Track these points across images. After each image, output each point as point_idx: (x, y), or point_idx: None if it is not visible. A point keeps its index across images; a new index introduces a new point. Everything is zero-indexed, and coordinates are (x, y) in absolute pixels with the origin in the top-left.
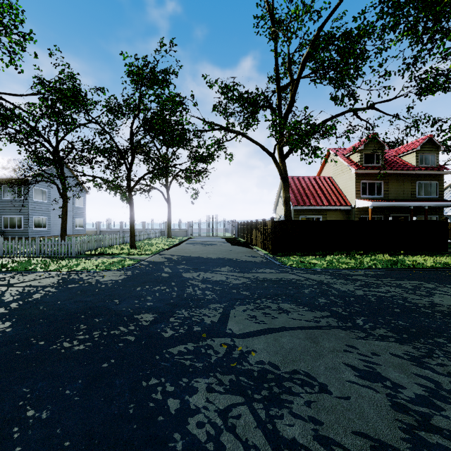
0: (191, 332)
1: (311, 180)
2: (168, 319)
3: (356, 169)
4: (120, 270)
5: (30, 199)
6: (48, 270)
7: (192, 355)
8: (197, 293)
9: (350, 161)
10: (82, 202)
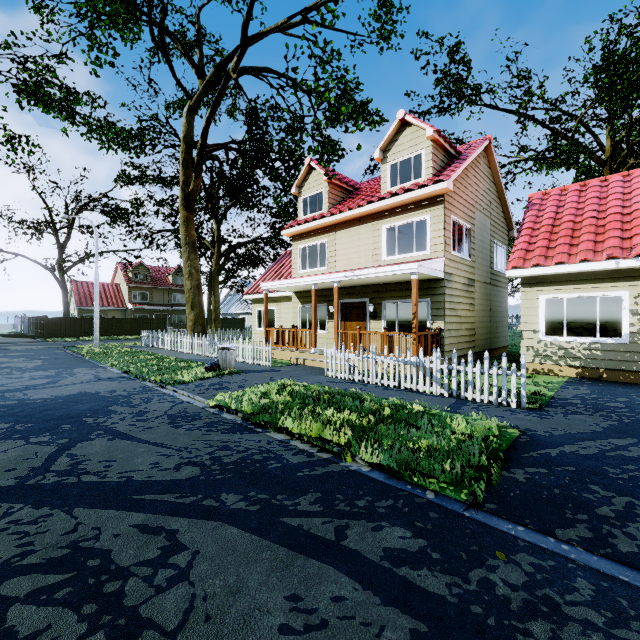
0: None
1: (100, 285)
2: None
3: (129, 283)
4: None
5: None
6: None
7: None
8: None
9: (127, 277)
10: None
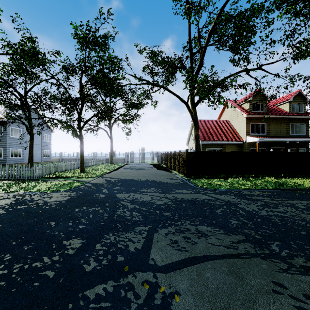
0: (113, 263)
1: (213, 122)
2: (94, 246)
3: (246, 114)
4: (67, 192)
5: (8, 136)
6: (8, 191)
7: (110, 302)
8: (126, 214)
9: (242, 109)
10: (49, 138)
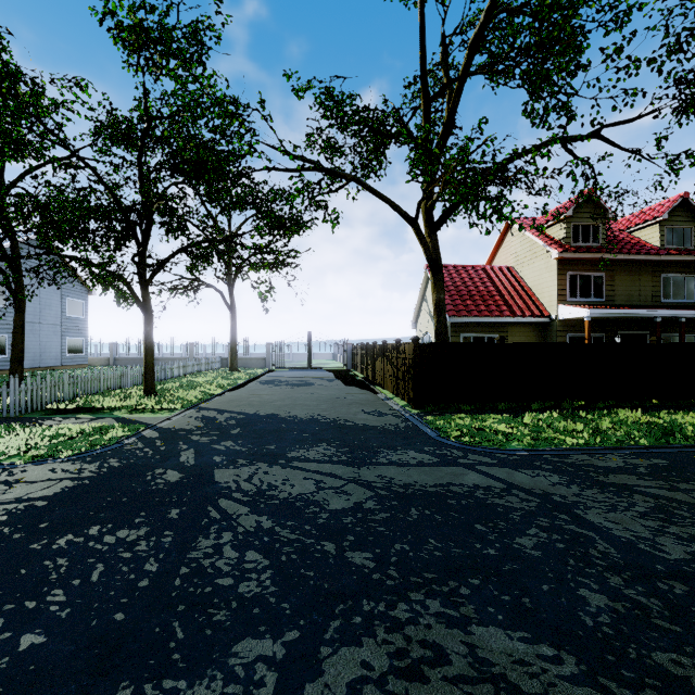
0: None
1: (478, 271)
2: None
3: (559, 251)
4: (76, 461)
5: None
6: None
7: None
8: (220, 563)
9: (548, 238)
10: (81, 309)
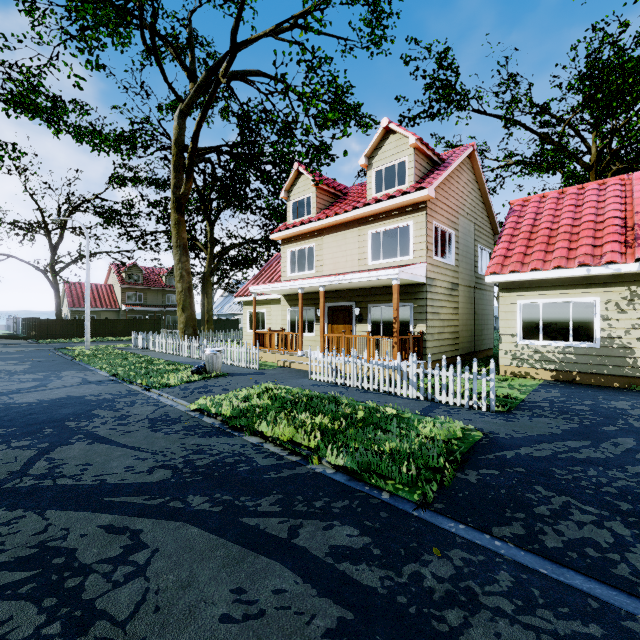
0: None
1: (93, 286)
2: None
3: (122, 284)
4: None
5: None
6: None
7: None
8: None
9: (120, 278)
10: None
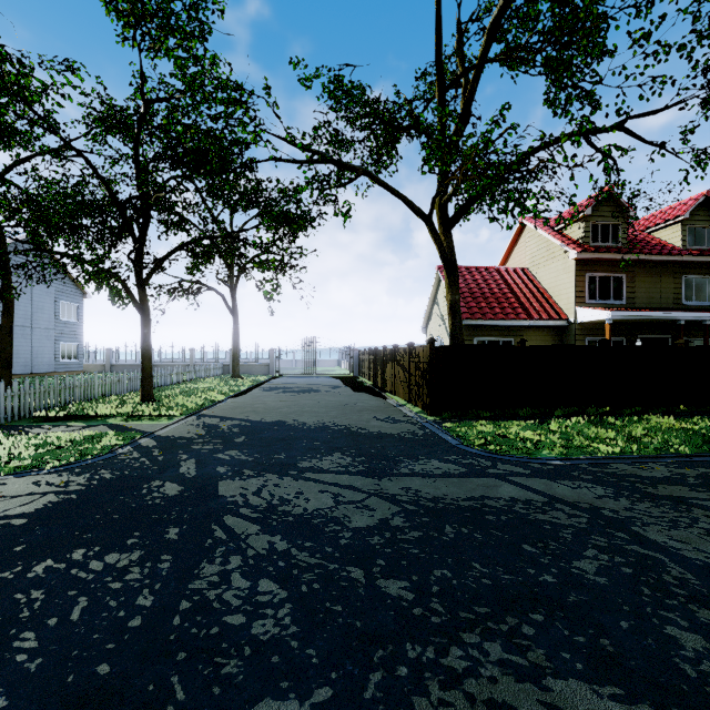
0: None
1: (491, 272)
2: None
3: (577, 252)
4: (63, 472)
5: None
6: None
7: None
8: (229, 595)
9: (566, 238)
10: (76, 313)
